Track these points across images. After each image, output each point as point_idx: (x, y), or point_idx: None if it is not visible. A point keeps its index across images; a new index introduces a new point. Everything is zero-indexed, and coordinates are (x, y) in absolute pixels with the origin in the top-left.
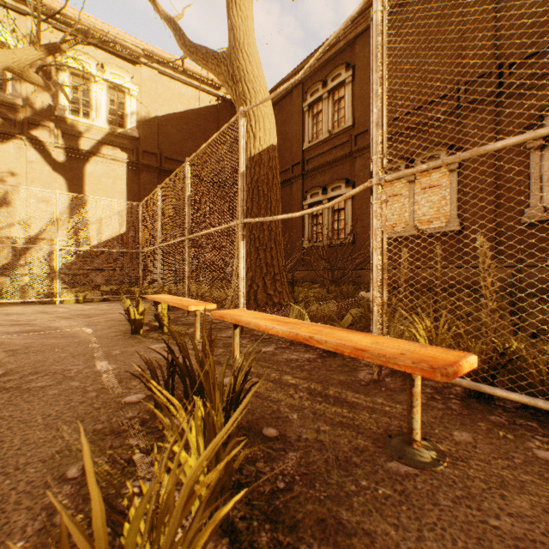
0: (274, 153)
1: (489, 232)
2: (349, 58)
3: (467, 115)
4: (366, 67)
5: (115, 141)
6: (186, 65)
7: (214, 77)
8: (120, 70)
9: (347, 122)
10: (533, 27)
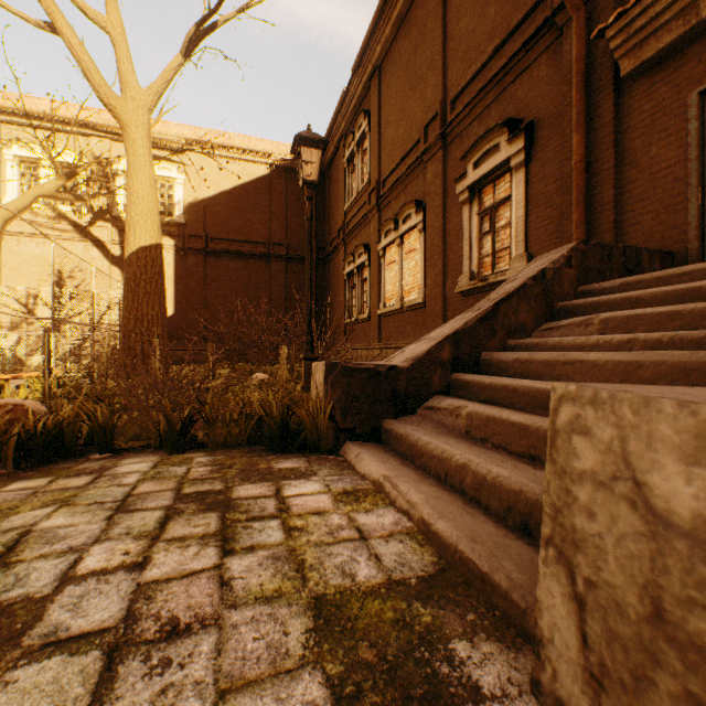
0: (145, 254)
1: (439, 304)
2: (369, 104)
3: (428, 164)
4: (376, 113)
5: (163, 231)
6: (230, 143)
7: (264, 146)
8: (167, 163)
9: (366, 178)
10: (467, 53)
